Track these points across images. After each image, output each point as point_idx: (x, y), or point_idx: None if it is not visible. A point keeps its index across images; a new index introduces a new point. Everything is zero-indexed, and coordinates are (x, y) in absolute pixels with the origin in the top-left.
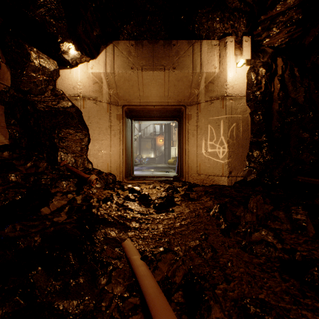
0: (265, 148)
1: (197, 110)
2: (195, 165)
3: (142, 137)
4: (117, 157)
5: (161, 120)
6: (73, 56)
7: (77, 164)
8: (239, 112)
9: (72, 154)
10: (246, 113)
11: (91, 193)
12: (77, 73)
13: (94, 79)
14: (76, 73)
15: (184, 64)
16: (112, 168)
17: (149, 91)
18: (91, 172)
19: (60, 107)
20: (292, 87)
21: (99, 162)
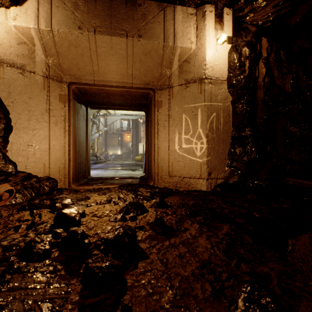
0: (250, 144)
1: (169, 96)
2: (166, 164)
3: (108, 133)
4: (61, 155)
5: (125, 110)
6: None
7: None
8: (219, 100)
9: None
10: (227, 101)
11: None
12: None
13: (19, 37)
14: None
15: (153, 32)
16: (53, 169)
17: (107, 66)
18: (8, 178)
19: None
20: (278, 73)
21: (30, 161)
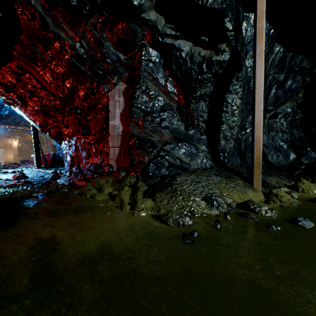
0: (21, 157)
1: (7, 149)
2: (7, 159)
3: None
4: None
5: None
6: None
7: None
8: (16, 150)
9: None
10: (18, 151)
11: None
12: None
13: None
14: None
15: (3, 141)
16: None
17: None
18: None
19: None
20: (26, 147)
21: None
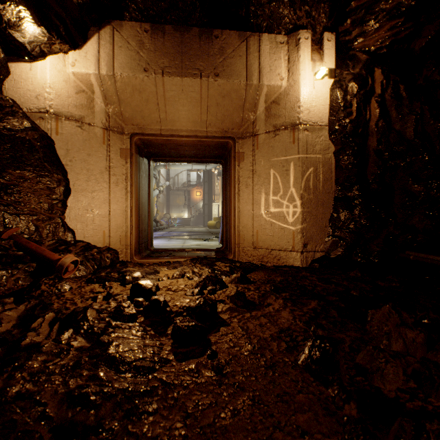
0: (358, 208)
1: (252, 146)
2: (249, 233)
3: (171, 189)
4: (122, 221)
5: (196, 162)
6: (32, 37)
7: (40, 235)
8: (318, 151)
9: (29, 217)
10: (329, 152)
11: (56, 293)
12: (43, 71)
13: (78, 85)
14: (41, 70)
15: (232, 69)
16: (113, 239)
17: (176, 112)
18: (69, 248)
19: (3, 128)
20: (397, 115)
21: (89, 229)
